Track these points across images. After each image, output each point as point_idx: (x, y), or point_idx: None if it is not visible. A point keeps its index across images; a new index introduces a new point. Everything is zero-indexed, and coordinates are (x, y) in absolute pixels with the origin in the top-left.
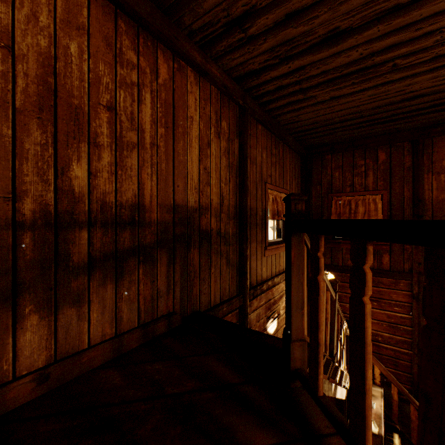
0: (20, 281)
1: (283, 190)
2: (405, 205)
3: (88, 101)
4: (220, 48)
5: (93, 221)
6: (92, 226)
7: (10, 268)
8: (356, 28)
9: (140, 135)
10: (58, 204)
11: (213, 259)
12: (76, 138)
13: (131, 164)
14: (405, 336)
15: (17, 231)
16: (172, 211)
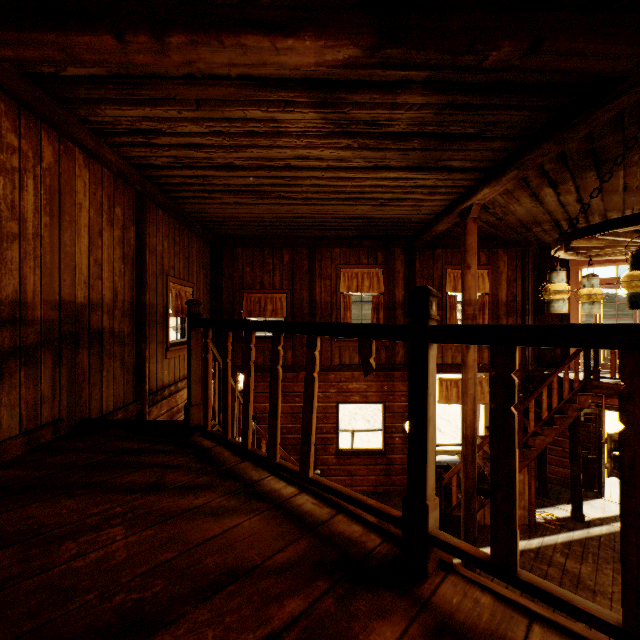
0: None
1: (189, 284)
2: (303, 305)
3: None
4: (118, 140)
5: None
6: None
7: None
8: (247, 167)
9: (21, 225)
10: None
11: (105, 361)
12: None
13: (11, 257)
14: None
15: None
16: (58, 307)
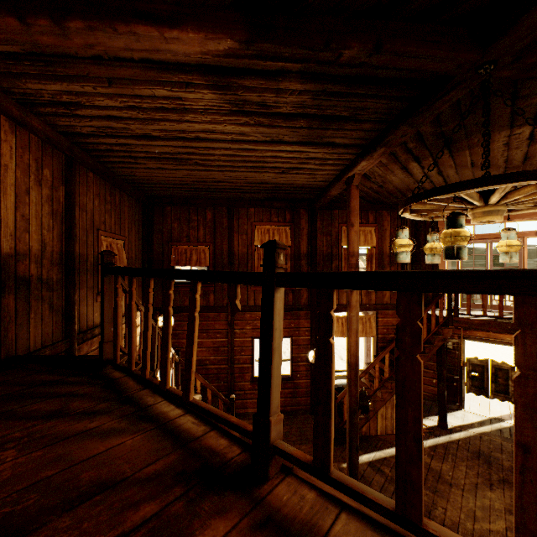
0: None
1: (120, 237)
2: (224, 255)
3: None
4: (43, 110)
5: None
6: None
7: None
8: (163, 138)
9: None
10: None
11: (33, 304)
12: None
13: None
14: (224, 355)
15: None
16: None
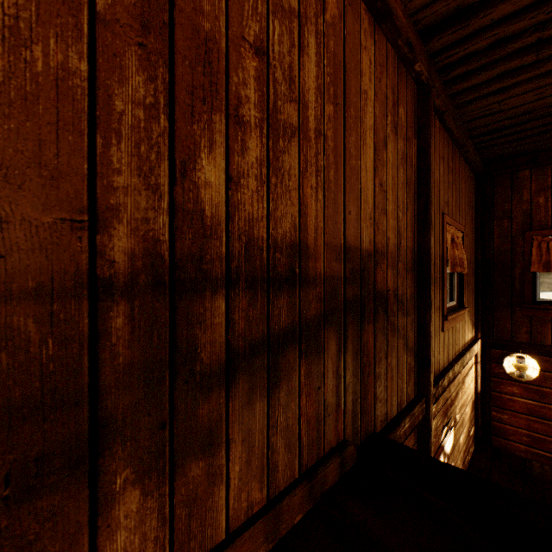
0: (104, 418)
1: (460, 227)
2: None
3: (226, 30)
4: None
5: (233, 276)
6: (231, 286)
7: (83, 388)
8: None
9: (301, 112)
10: (176, 240)
11: (389, 339)
12: (207, 101)
13: (288, 166)
14: None
15: (99, 302)
16: (342, 257)
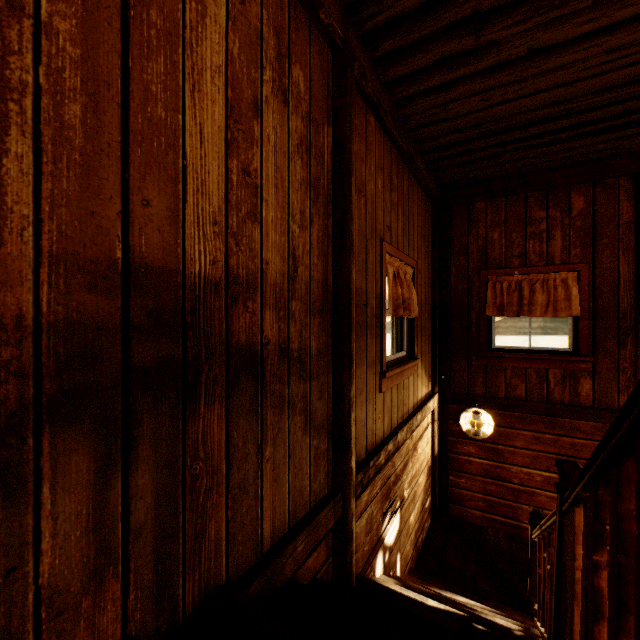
0: None
1: (409, 260)
2: (620, 290)
3: None
4: None
5: None
6: None
7: None
8: None
9: None
10: None
11: (268, 421)
12: None
13: None
14: None
15: None
16: (120, 284)
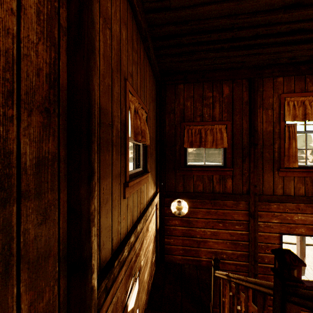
0: None
1: (144, 107)
2: (243, 135)
3: None
4: None
5: None
6: None
7: None
8: None
9: None
10: None
11: None
12: None
13: None
14: (244, 250)
15: None
16: None
